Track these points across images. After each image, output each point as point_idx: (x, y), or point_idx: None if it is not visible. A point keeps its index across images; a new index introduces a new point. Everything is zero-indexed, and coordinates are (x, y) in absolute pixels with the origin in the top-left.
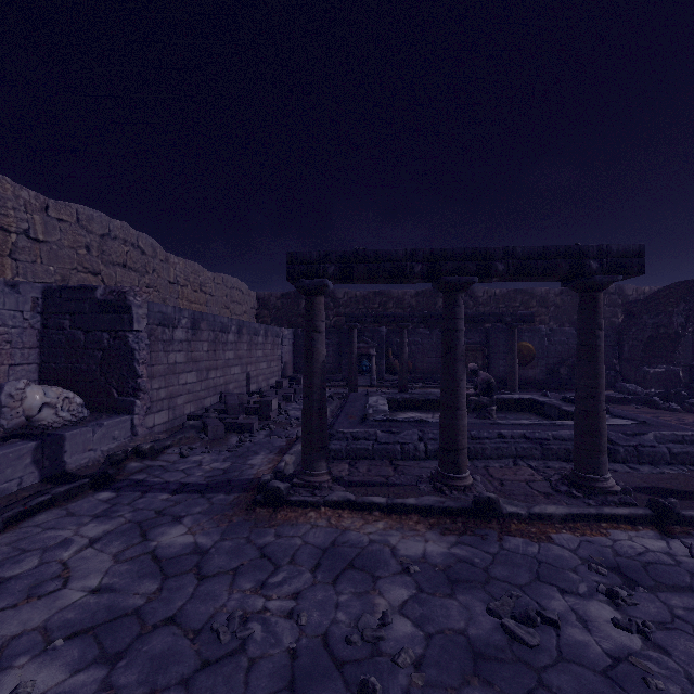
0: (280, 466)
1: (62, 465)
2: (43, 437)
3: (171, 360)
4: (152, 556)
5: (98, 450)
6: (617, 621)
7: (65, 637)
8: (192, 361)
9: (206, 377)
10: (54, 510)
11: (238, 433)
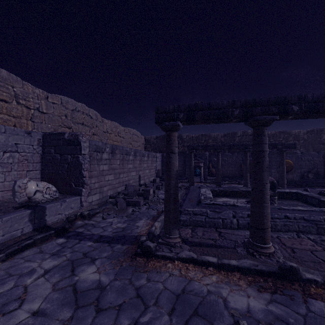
0: (152, 230)
1: (44, 222)
2: (35, 207)
3: (101, 169)
4: (73, 288)
5: (63, 214)
6: None
7: None
8: (111, 169)
9: (118, 177)
10: (34, 248)
11: (132, 206)
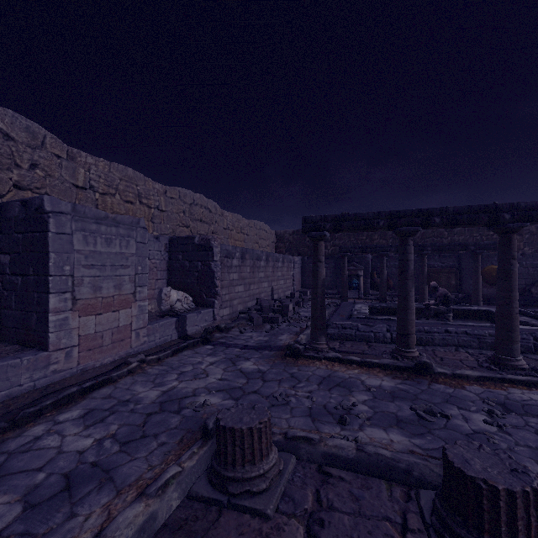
0: (298, 339)
1: (185, 331)
2: (178, 316)
3: (231, 278)
4: (240, 371)
5: (199, 326)
6: (486, 420)
7: (215, 391)
8: (241, 278)
9: (248, 289)
10: (189, 350)
11: (269, 323)
